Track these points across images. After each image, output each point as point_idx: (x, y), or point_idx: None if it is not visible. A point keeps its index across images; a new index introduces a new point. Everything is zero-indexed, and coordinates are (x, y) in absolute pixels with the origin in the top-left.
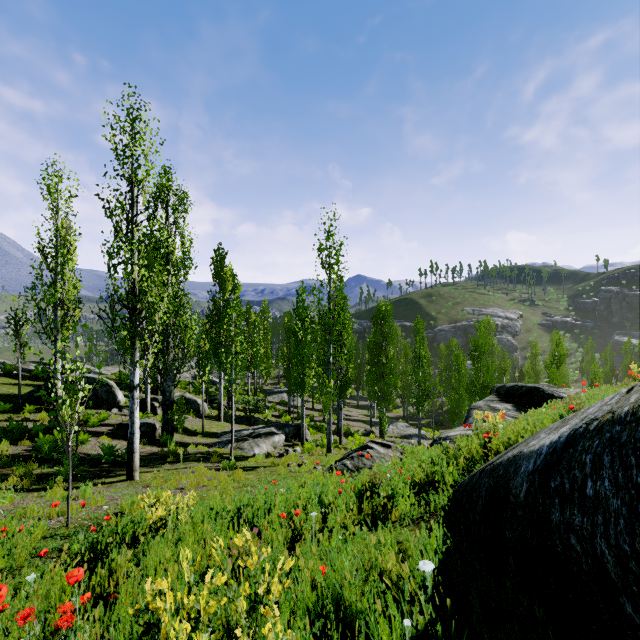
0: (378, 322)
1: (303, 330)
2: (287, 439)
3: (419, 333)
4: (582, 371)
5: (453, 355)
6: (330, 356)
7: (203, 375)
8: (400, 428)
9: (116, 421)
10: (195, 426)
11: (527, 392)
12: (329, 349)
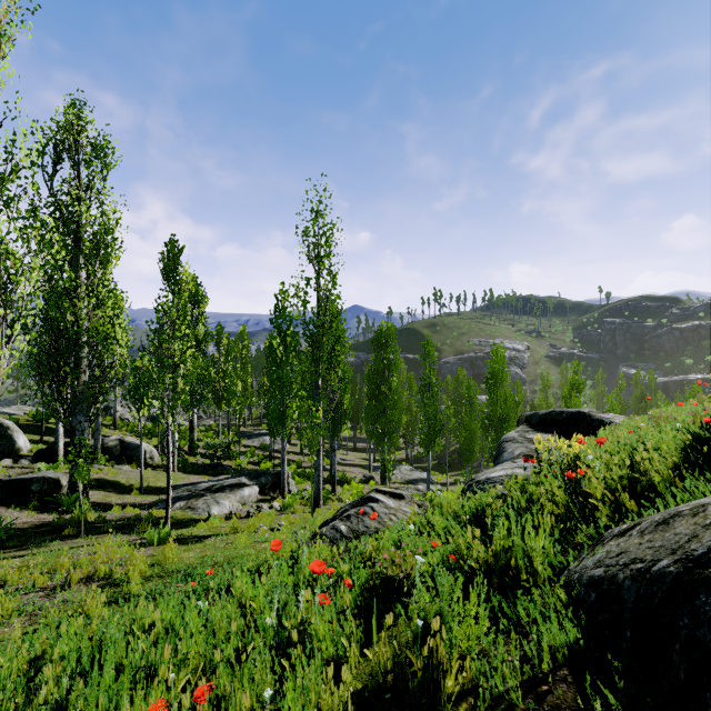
0: (379, 347)
1: (283, 346)
2: (263, 492)
3: (429, 356)
4: (592, 404)
5: (462, 388)
6: (319, 378)
7: (141, 408)
8: (404, 472)
9: (1, 477)
10: (132, 480)
11: (569, 419)
12: (317, 368)
